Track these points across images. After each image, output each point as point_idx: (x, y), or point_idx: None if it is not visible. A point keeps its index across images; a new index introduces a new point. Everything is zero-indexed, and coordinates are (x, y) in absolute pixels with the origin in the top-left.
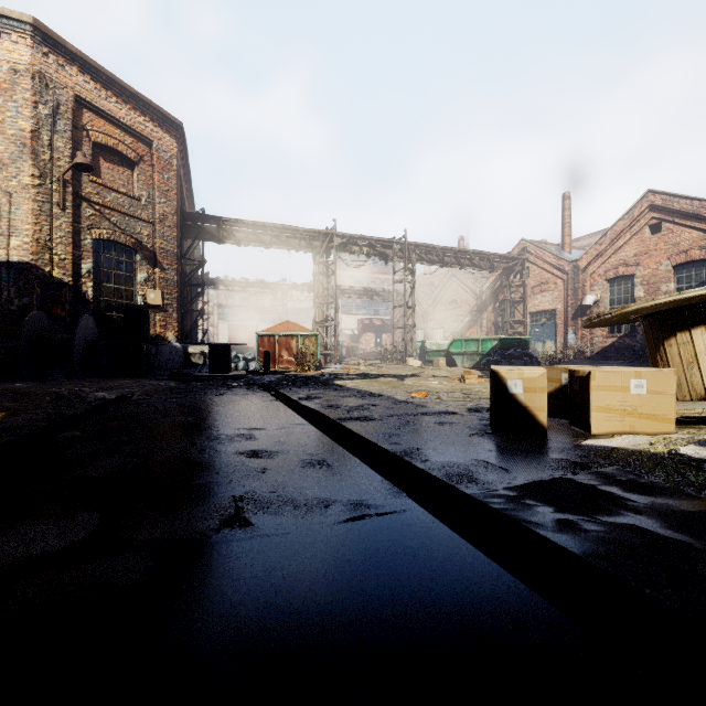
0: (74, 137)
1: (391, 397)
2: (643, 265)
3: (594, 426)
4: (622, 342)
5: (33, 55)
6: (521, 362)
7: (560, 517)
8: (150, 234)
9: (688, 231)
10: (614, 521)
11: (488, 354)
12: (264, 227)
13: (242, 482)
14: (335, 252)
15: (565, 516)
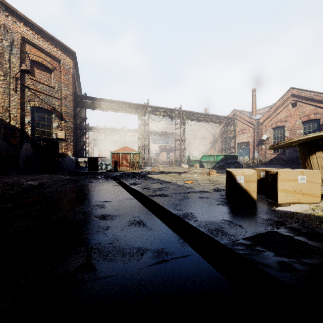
0: (21, 57)
1: (175, 183)
2: (288, 121)
3: (279, 199)
4: (279, 156)
5: (0, 16)
6: (234, 165)
7: (279, 260)
8: (59, 104)
9: (309, 106)
10: (311, 262)
11: (219, 162)
12: (114, 102)
13: (94, 236)
14: (148, 114)
15: (282, 259)
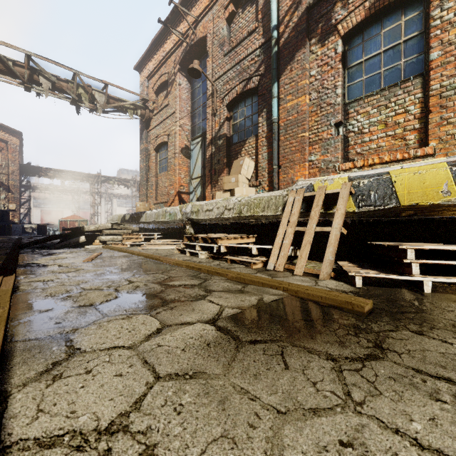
0: None
1: None
2: None
3: None
4: None
5: None
6: None
7: None
8: (7, 179)
9: None
10: None
11: None
12: (63, 172)
13: None
14: (101, 183)
15: None
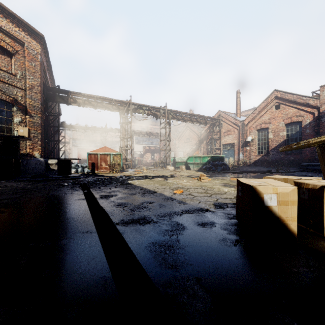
0: None
1: (161, 194)
2: (272, 123)
3: None
4: (263, 158)
5: None
6: (221, 167)
7: None
8: (23, 96)
9: (291, 108)
10: None
11: (205, 164)
12: (93, 97)
13: None
14: (131, 112)
15: None
